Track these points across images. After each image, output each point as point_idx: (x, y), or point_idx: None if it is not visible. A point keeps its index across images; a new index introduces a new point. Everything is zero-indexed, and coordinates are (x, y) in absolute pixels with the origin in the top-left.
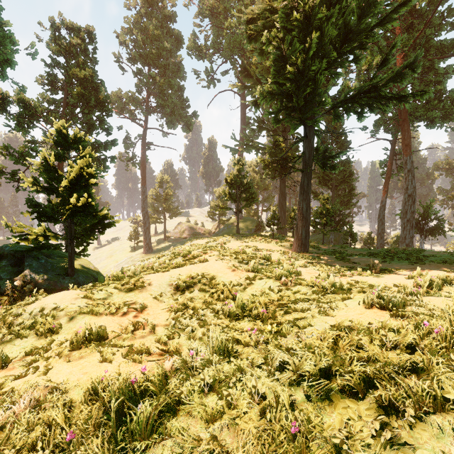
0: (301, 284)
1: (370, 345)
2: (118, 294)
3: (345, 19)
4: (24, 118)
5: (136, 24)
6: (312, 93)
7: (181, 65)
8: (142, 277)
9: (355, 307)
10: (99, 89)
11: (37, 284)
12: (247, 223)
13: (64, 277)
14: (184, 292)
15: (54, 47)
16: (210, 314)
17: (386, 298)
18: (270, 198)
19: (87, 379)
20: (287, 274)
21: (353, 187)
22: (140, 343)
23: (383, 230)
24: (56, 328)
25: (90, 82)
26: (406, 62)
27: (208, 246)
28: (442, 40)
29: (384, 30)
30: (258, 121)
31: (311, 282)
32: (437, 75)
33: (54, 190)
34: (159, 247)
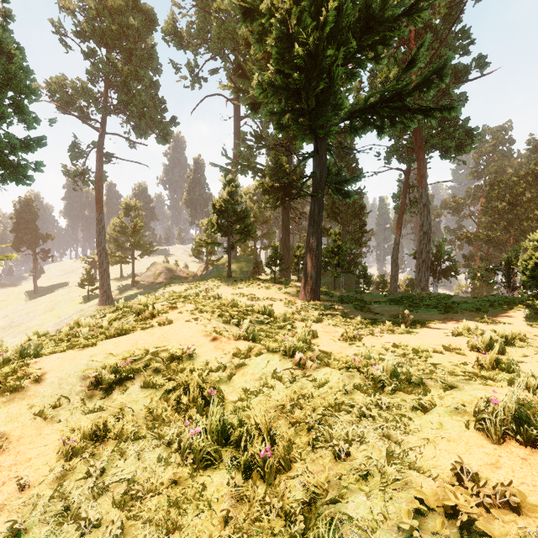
0: (329, 365)
1: None
2: None
3: None
4: None
5: None
6: (326, 92)
7: (154, 52)
8: (26, 365)
9: (462, 436)
10: (12, 55)
11: None
12: (243, 264)
13: None
14: (110, 392)
15: None
16: (150, 453)
17: None
18: (270, 234)
19: None
20: (304, 345)
21: (365, 222)
22: None
23: (397, 272)
24: None
25: None
26: (436, 65)
27: (183, 295)
28: (456, 64)
29: (412, 22)
30: (256, 137)
31: (347, 361)
32: (451, 101)
33: None
34: (124, 295)
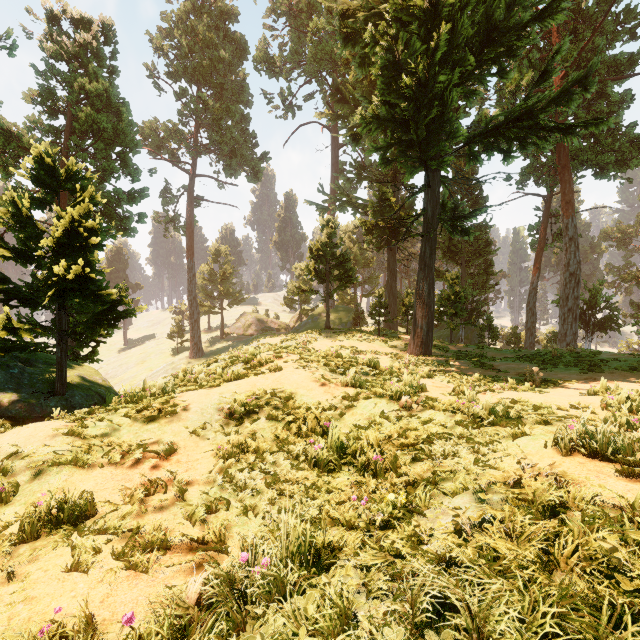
0: (434, 408)
1: (634, 560)
2: (130, 427)
3: (487, 8)
4: (3, 153)
5: (179, 23)
6: (438, 120)
7: (246, 84)
8: (174, 397)
9: (539, 452)
10: (120, 112)
11: (1, 408)
12: (341, 314)
13: (49, 397)
14: (242, 422)
15: (50, 45)
16: (284, 461)
17: (600, 437)
18: (373, 279)
19: (28, 618)
20: (410, 390)
21: (491, 263)
22: (153, 525)
23: (534, 324)
24: (5, 493)
25: (105, 100)
26: (577, 74)
27: (283, 346)
28: (616, 55)
29: (545, 26)
30: (357, 167)
31: (451, 404)
32: (609, 104)
33: (33, 256)
34: (213, 348)
